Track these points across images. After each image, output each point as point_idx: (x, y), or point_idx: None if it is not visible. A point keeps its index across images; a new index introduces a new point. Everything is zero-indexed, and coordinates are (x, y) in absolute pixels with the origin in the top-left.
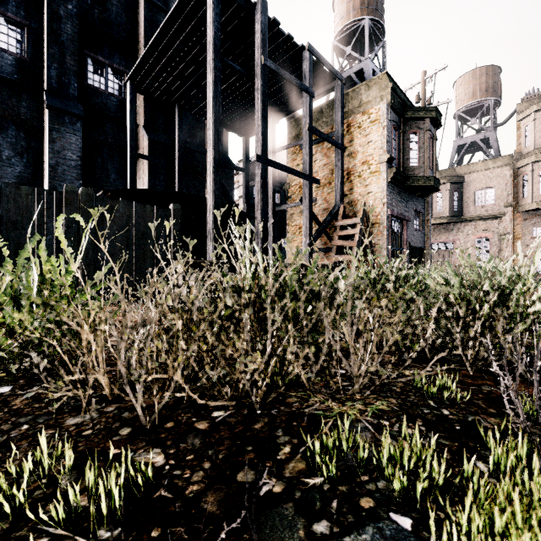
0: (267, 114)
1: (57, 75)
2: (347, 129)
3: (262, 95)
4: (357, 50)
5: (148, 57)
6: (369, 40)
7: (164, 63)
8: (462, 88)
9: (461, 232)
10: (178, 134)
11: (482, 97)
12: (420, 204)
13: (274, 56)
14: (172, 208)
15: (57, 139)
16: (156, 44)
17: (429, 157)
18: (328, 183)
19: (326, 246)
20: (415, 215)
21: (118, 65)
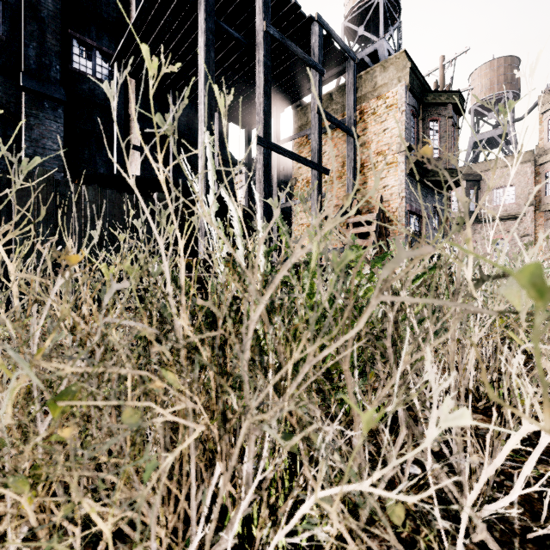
0: (270, 90)
1: (36, 55)
2: (360, 116)
3: (264, 68)
4: (369, 32)
5: (135, 32)
6: (383, 20)
7: (154, 39)
8: (479, 80)
9: (478, 234)
10: (173, 123)
11: (500, 90)
12: (439, 201)
13: (278, 29)
14: (155, 197)
15: (34, 125)
16: (144, 14)
17: (451, 147)
18: (338, 177)
19: (336, 246)
20: (434, 213)
21: (108, 48)
